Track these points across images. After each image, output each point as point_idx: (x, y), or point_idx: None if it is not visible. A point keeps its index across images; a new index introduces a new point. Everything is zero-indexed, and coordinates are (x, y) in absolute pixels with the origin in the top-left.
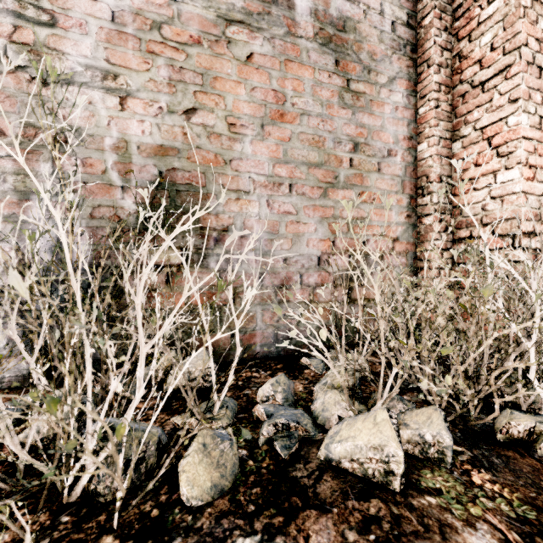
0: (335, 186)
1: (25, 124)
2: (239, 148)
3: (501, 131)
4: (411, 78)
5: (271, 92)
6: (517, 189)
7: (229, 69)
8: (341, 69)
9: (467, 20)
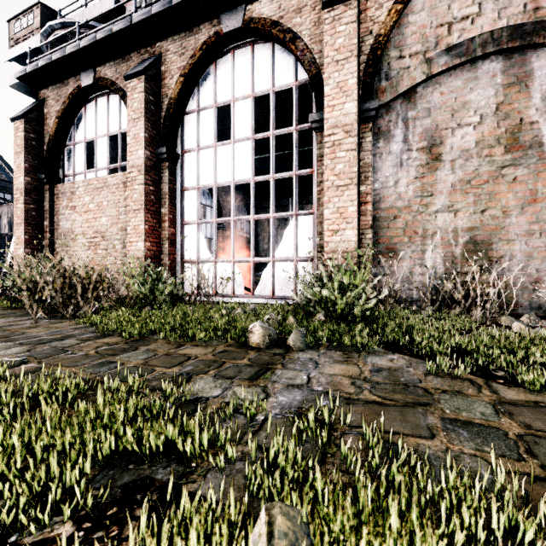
0: None
1: (423, 229)
2: (508, 221)
3: None
4: None
5: (527, 191)
6: None
7: (503, 188)
8: None
9: None
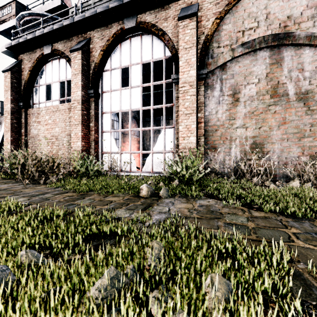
0: (303, 137)
1: (230, 136)
2: (272, 133)
3: None
4: None
5: (281, 118)
6: None
7: (269, 116)
8: (306, 105)
9: None
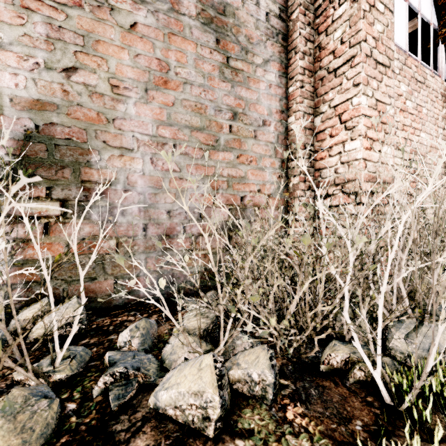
0: (216, 148)
1: None
2: (123, 108)
3: (348, 109)
4: (282, 62)
5: (154, 61)
6: (358, 156)
7: (112, 35)
8: (221, 47)
9: (324, 18)
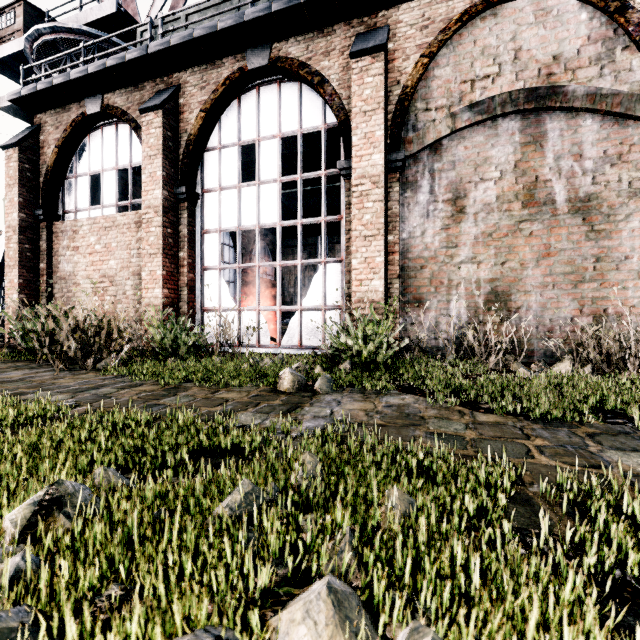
0: (582, 282)
1: (449, 279)
2: (525, 273)
3: None
4: None
5: (542, 245)
6: None
7: (520, 242)
8: (586, 221)
9: None
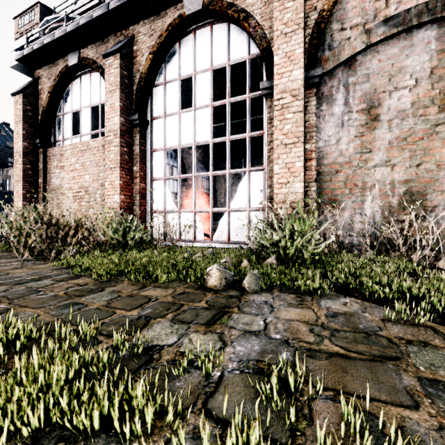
0: None
1: (363, 182)
2: (442, 173)
3: None
4: None
5: None
6: None
7: (437, 144)
8: None
9: None
